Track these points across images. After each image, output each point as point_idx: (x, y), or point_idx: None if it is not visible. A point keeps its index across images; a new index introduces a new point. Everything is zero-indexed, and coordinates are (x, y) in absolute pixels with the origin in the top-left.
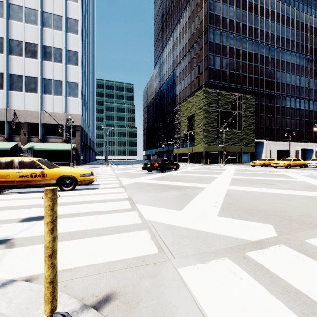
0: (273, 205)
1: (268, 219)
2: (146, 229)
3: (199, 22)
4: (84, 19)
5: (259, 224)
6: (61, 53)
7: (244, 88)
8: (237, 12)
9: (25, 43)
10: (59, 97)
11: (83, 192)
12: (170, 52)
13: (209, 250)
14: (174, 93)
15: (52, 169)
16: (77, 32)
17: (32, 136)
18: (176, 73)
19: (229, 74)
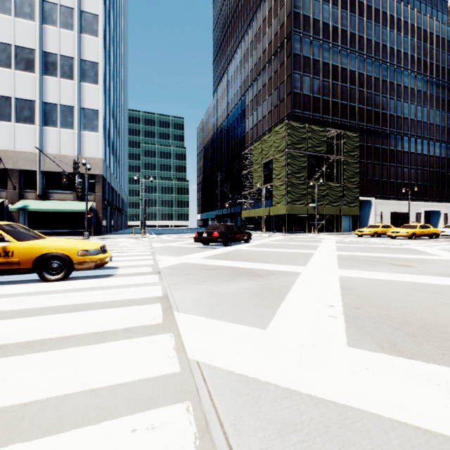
0: (442, 311)
1: None
2: (188, 396)
3: (279, 26)
4: (108, 15)
5: None
6: (72, 65)
7: (345, 122)
8: (334, 12)
9: (14, 48)
10: (68, 131)
11: (82, 285)
12: (236, 71)
13: None
14: (242, 130)
15: (25, 241)
16: (96, 33)
17: (27, 191)
18: (245, 101)
19: (323, 101)
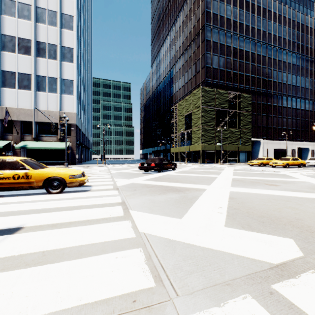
0: (285, 211)
1: (284, 230)
2: (140, 246)
3: (196, 20)
4: (79, 15)
5: (277, 238)
6: (56, 50)
7: (242, 87)
8: (234, 11)
9: (17, 39)
10: (53, 94)
11: (72, 196)
12: (167, 51)
13: (222, 281)
14: (171, 92)
15: (37, 169)
16: (72, 28)
17: (26, 135)
18: (173, 72)
19: (226, 72)
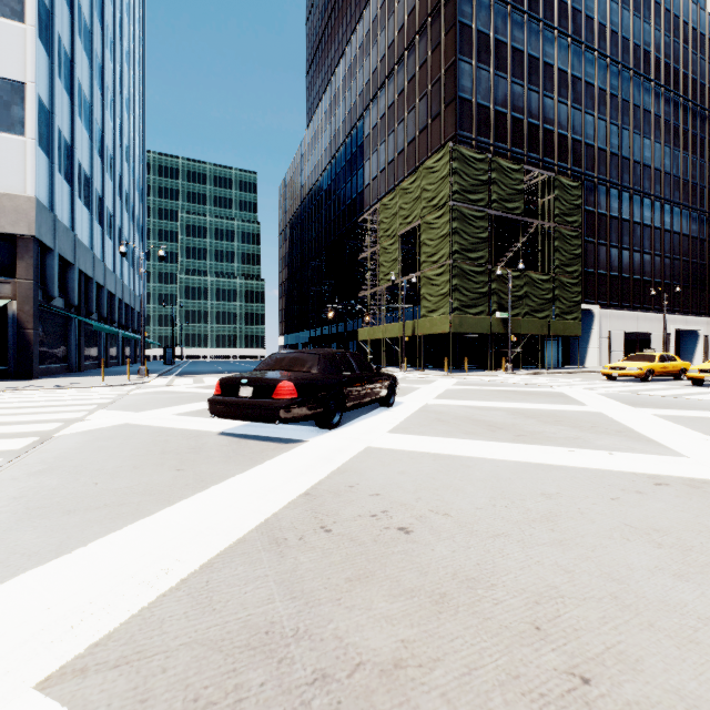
0: None
1: None
2: None
3: None
4: None
5: None
6: None
7: (549, 165)
8: None
9: None
10: None
11: None
12: (347, 76)
13: None
14: (358, 181)
15: None
16: None
17: None
18: (363, 128)
19: (512, 121)
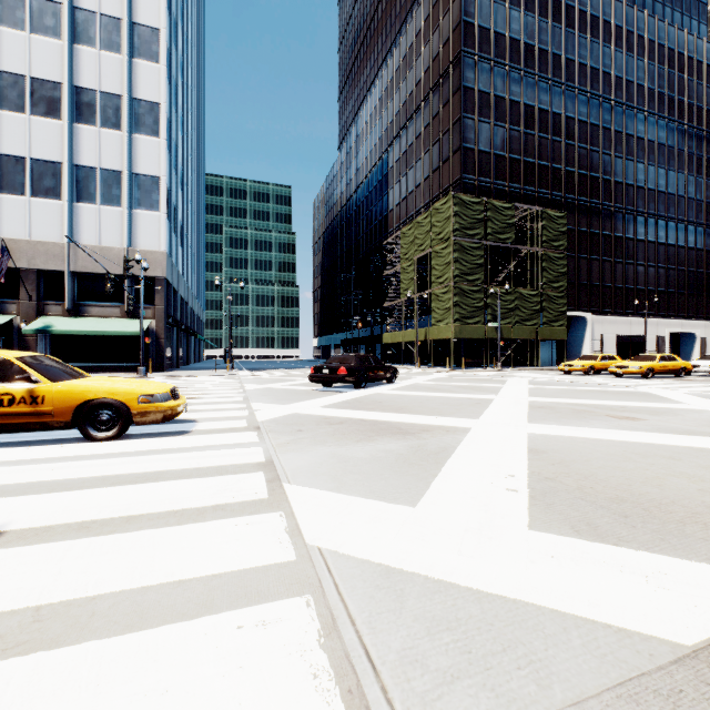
0: (672, 484)
1: (685, 537)
2: (309, 590)
3: (441, 43)
4: (175, 28)
5: (673, 562)
6: (119, 107)
7: (544, 195)
8: (528, 22)
9: (30, 81)
10: (113, 210)
11: (146, 446)
12: (374, 113)
13: (546, 708)
14: (383, 206)
15: (60, 382)
16: (156, 57)
17: (49, 303)
18: (388, 161)
19: (510, 162)
